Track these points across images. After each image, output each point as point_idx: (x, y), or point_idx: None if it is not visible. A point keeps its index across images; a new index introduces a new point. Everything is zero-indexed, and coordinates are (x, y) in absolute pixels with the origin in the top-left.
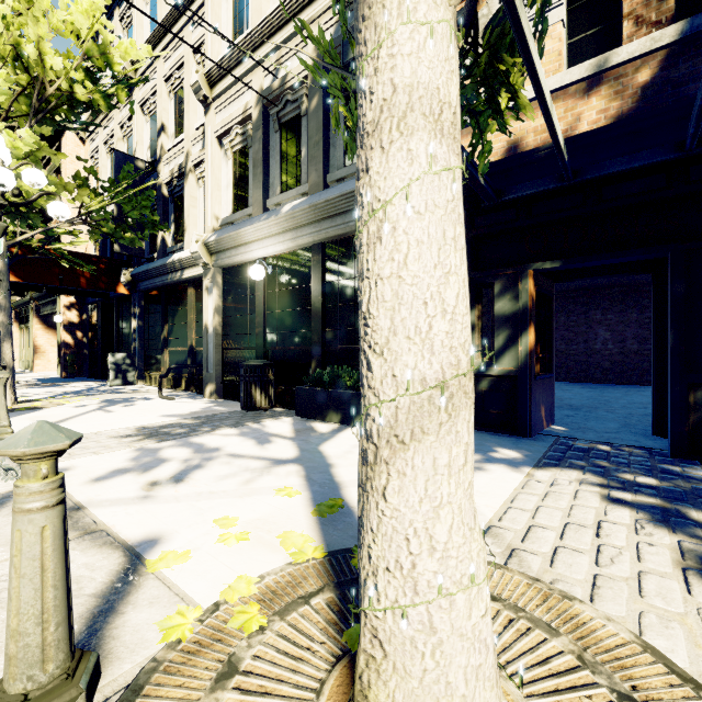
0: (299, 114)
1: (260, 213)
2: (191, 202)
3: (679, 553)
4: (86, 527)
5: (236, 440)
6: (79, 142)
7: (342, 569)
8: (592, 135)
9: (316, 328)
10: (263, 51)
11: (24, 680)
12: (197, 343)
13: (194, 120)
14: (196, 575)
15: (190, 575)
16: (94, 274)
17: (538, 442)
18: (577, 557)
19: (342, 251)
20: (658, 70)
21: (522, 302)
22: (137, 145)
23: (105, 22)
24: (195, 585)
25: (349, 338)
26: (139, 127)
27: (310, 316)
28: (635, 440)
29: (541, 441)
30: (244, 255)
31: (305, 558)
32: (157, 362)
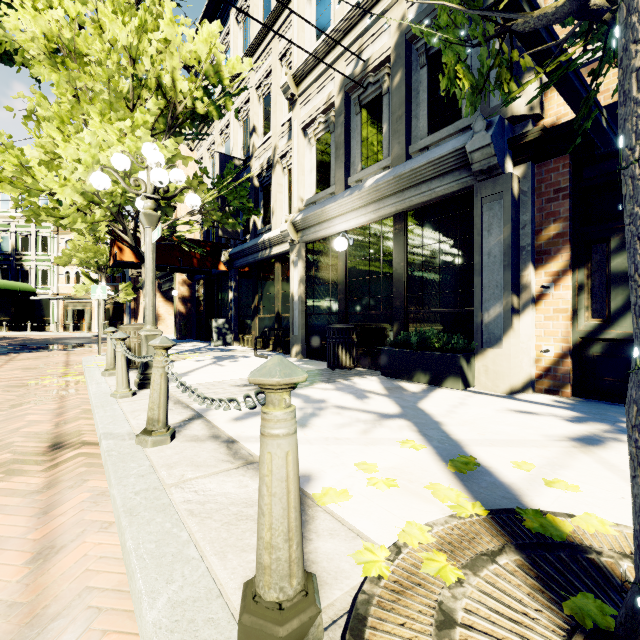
0: (380, 94)
1: (342, 190)
2: (278, 189)
3: None
4: (245, 457)
5: (335, 394)
6: (189, 152)
7: (514, 531)
8: None
9: (398, 293)
10: (346, 42)
11: (277, 590)
12: (283, 310)
13: (280, 117)
14: (360, 514)
15: (354, 513)
16: (203, 256)
17: None
18: None
19: (426, 218)
20: None
21: None
22: (233, 147)
23: (219, 46)
24: (364, 523)
25: (433, 302)
26: (235, 132)
27: (392, 282)
28: None
29: None
30: (327, 229)
31: (467, 513)
32: (249, 327)
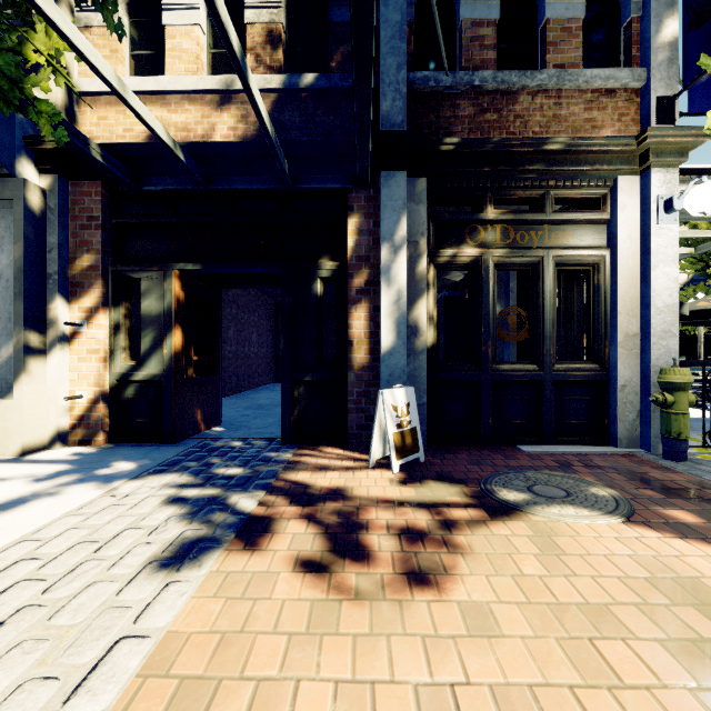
0: None
1: None
2: None
3: (168, 545)
4: None
5: None
6: None
7: None
8: (219, 147)
9: None
10: None
11: None
12: None
13: None
14: None
15: None
16: None
17: (176, 448)
18: (29, 589)
19: None
20: (272, 109)
21: (167, 302)
22: None
23: None
24: None
25: None
26: None
27: None
28: (273, 432)
29: (182, 446)
30: None
31: None
32: None
